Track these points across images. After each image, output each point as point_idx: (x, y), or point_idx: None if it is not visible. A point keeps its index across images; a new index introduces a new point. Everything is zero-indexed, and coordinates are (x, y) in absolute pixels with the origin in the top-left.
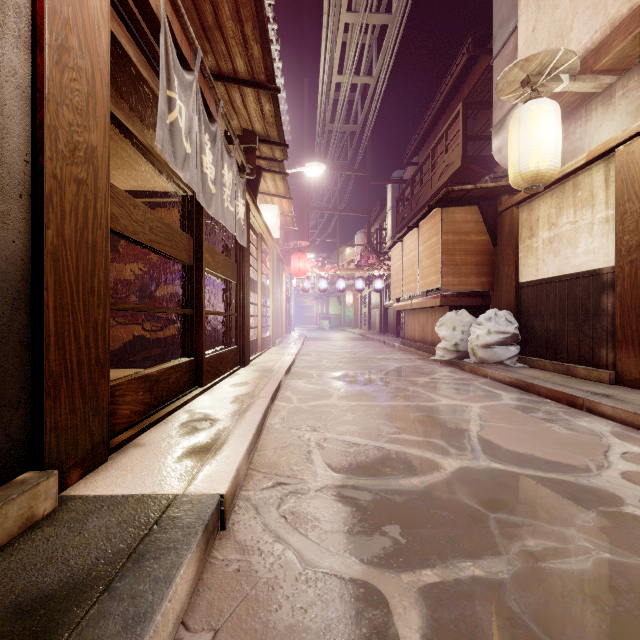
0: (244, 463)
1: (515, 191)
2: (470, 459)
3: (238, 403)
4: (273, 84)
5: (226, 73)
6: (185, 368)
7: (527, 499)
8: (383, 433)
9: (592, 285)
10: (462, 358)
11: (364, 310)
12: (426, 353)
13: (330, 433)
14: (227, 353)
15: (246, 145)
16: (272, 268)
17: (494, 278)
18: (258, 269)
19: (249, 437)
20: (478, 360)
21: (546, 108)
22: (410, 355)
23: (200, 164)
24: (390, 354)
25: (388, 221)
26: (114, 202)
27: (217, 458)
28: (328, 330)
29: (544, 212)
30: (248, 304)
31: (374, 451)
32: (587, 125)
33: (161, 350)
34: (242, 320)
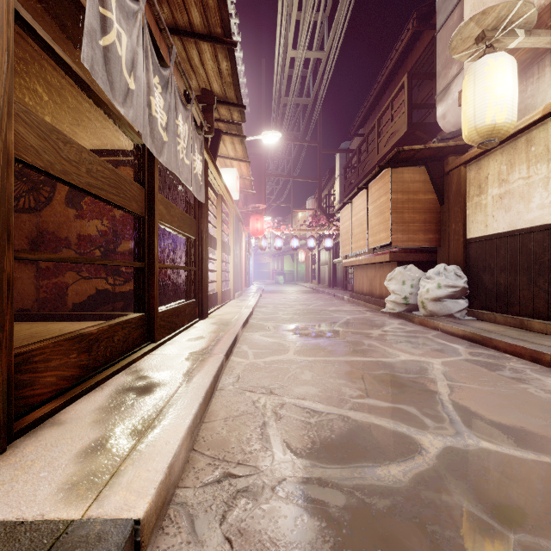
0: (183, 449)
1: (462, 152)
2: (453, 435)
3: (189, 362)
4: (229, 38)
5: (182, 26)
6: (135, 324)
7: (548, 504)
8: (346, 397)
9: (548, 239)
10: (411, 311)
11: (315, 266)
12: (374, 305)
13: (288, 397)
14: (184, 307)
15: (204, 104)
16: (232, 227)
17: (441, 235)
18: (218, 227)
19: (193, 410)
20: (428, 313)
21: (503, 61)
22: (359, 307)
23: (148, 106)
24: (340, 306)
25: (336, 187)
26: (32, 132)
27: (147, 445)
28: (283, 284)
29: (494, 169)
30: (207, 259)
31: (339, 423)
32: (540, 82)
33: (123, 303)
34: (201, 274)
